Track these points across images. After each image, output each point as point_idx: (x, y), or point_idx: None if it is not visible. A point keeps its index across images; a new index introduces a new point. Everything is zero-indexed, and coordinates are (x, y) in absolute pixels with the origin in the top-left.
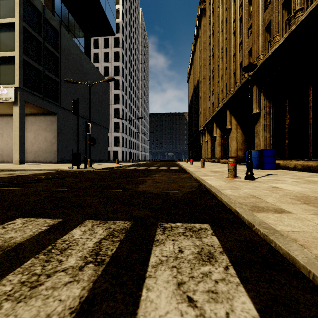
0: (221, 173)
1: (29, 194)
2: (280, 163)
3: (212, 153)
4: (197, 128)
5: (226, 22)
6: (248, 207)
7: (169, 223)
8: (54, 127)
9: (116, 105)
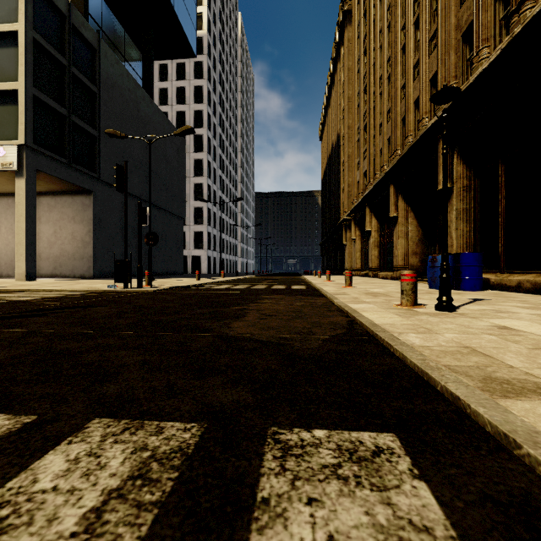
0: (385, 296)
1: (4, 343)
2: (490, 278)
3: (363, 261)
4: (337, 217)
5: (388, 30)
6: (475, 383)
7: (295, 432)
8: (88, 216)
9: (197, 177)
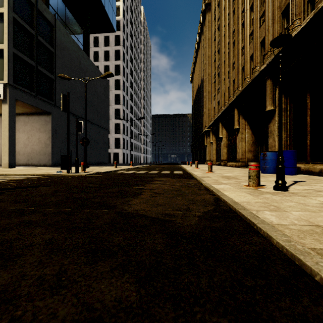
0: (235, 179)
1: None
2: (301, 166)
3: (217, 156)
4: (201, 129)
5: (233, 13)
6: None
7: None
8: (48, 128)
9: (117, 105)
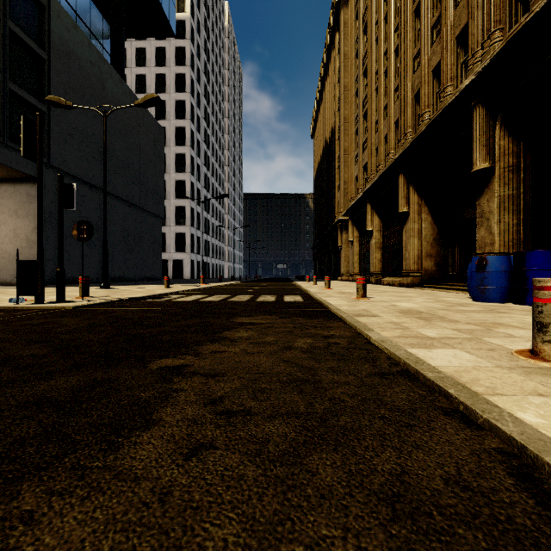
0: (443, 320)
1: None
2: None
3: (362, 265)
4: (331, 218)
5: None
6: None
7: None
8: (35, 209)
9: (179, 174)
